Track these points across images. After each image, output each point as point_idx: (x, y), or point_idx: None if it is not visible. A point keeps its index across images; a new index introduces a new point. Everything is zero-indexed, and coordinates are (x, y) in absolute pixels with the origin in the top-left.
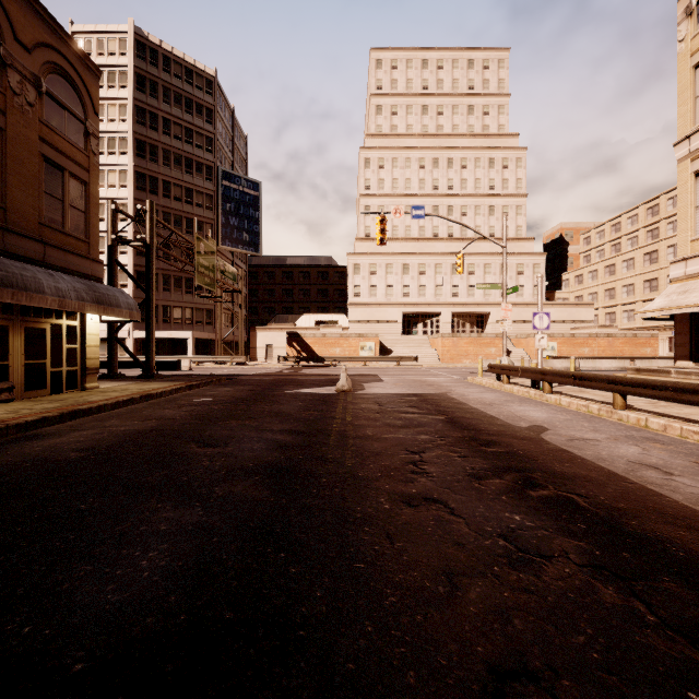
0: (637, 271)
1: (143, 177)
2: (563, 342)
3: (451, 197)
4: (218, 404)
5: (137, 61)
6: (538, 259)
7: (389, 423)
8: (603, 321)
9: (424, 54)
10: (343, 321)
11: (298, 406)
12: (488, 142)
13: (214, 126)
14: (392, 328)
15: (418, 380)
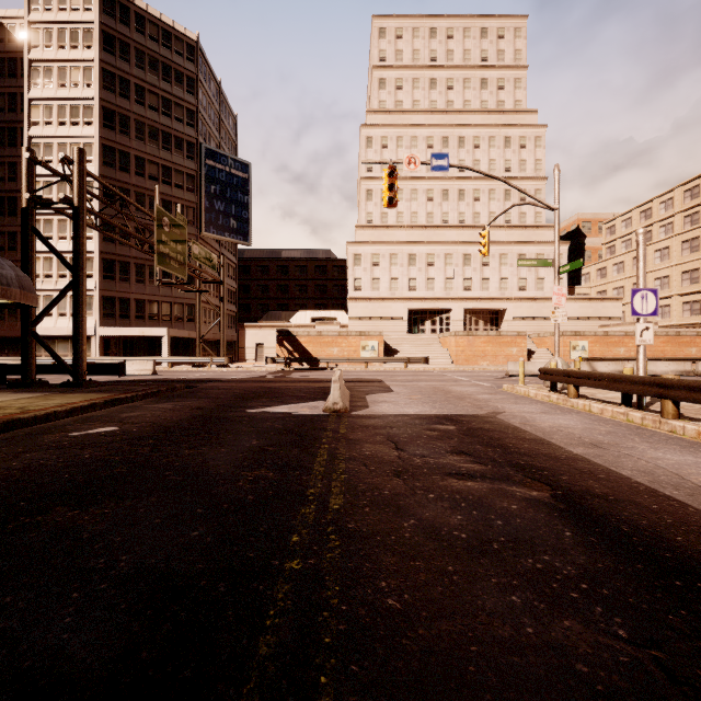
0: (673, 261)
1: (112, 151)
2: (595, 341)
3: (463, 180)
4: (104, 445)
5: (104, 18)
6: (561, 248)
7: (433, 524)
8: (631, 318)
9: (432, 21)
10: (342, 318)
11: (245, 452)
12: (504, 119)
13: (196, 97)
14: (397, 325)
15: (439, 389)
